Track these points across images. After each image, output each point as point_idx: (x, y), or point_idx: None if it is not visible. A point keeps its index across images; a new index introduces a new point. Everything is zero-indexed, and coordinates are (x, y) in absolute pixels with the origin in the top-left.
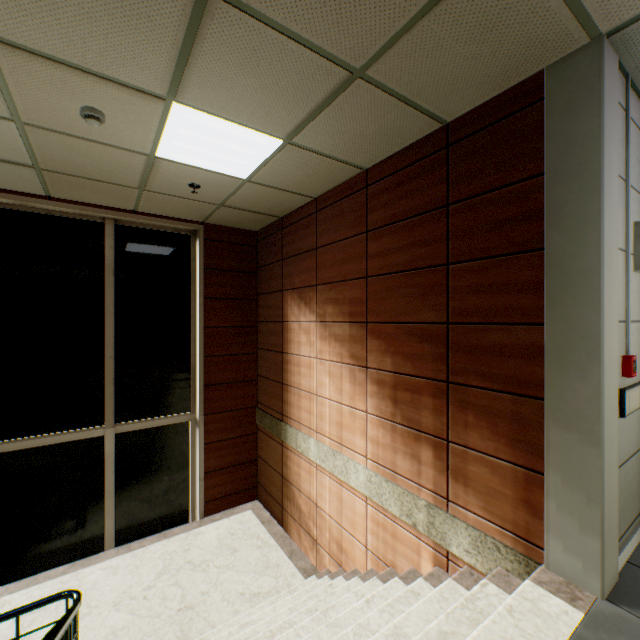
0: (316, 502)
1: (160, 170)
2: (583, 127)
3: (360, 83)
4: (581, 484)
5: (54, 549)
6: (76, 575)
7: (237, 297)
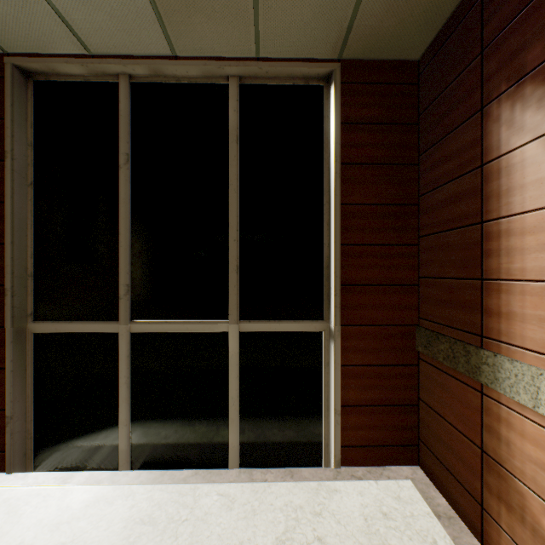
0: None
1: None
2: None
3: None
4: None
5: (183, 447)
6: (193, 489)
7: (386, 161)
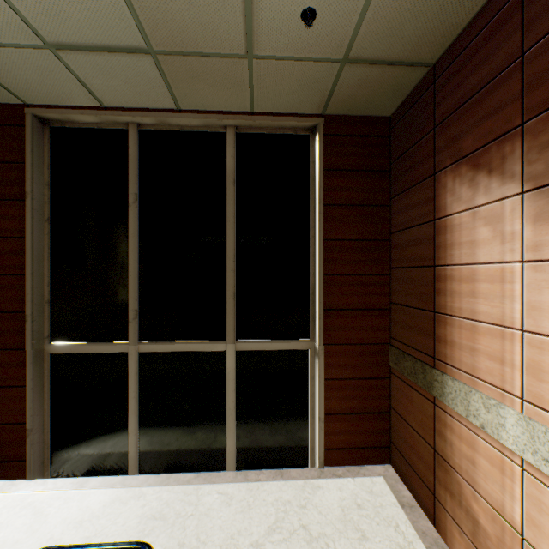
0: (520, 531)
1: None
2: None
3: None
4: None
5: (185, 453)
6: (197, 489)
7: (363, 203)
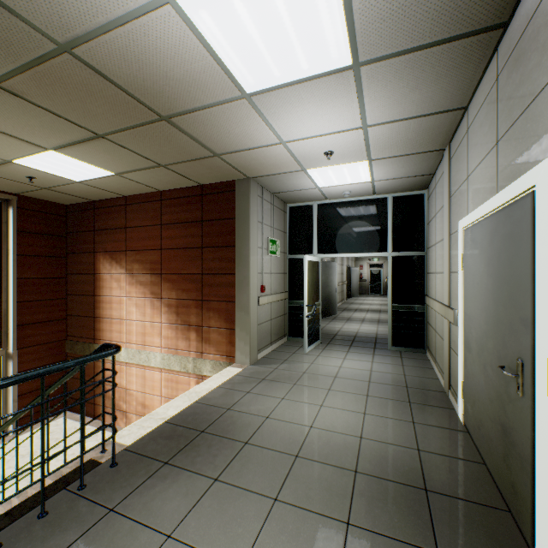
0: (126, 387)
1: (8, 167)
2: (245, 206)
3: (163, 168)
4: (245, 329)
5: None
6: None
7: (49, 255)
